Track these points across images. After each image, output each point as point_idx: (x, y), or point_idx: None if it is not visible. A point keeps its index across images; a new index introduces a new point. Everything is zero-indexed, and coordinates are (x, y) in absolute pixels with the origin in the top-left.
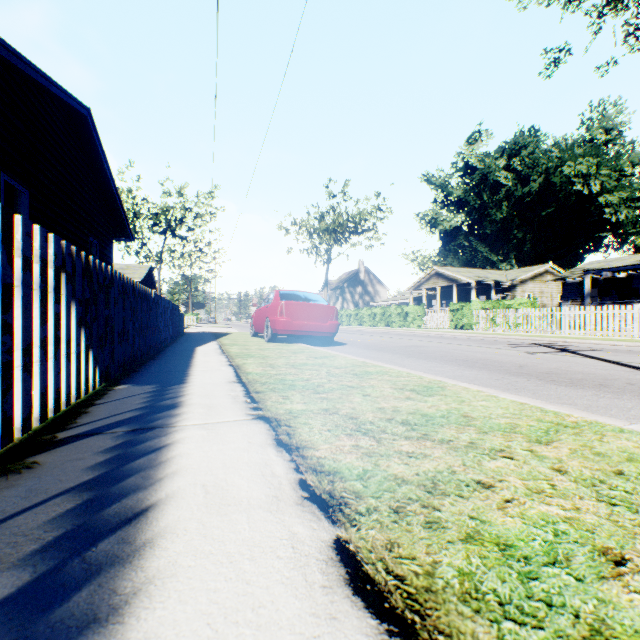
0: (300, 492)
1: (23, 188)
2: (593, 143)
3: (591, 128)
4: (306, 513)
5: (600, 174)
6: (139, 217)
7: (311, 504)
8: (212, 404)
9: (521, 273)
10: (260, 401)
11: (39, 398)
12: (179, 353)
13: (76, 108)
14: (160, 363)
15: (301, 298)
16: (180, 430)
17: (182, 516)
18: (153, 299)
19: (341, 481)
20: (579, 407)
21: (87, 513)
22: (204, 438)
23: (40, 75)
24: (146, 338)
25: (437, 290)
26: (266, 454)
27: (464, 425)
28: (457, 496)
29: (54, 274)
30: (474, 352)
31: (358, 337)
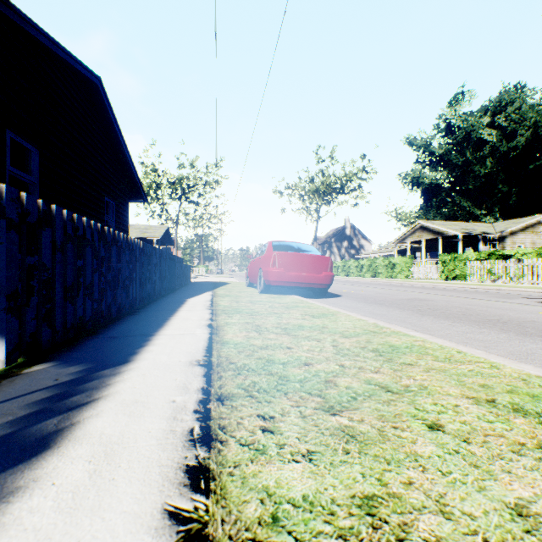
0: None
1: (32, 147)
2: None
3: None
4: None
5: None
6: (160, 186)
7: None
8: (118, 442)
9: (511, 225)
10: (215, 437)
11: None
12: (166, 306)
13: (86, 75)
14: (133, 320)
15: (294, 249)
16: None
17: None
18: (142, 249)
19: None
20: None
21: None
22: None
23: (42, 35)
24: (129, 290)
25: (422, 243)
26: None
27: None
28: None
29: None
30: (500, 309)
31: (350, 288)
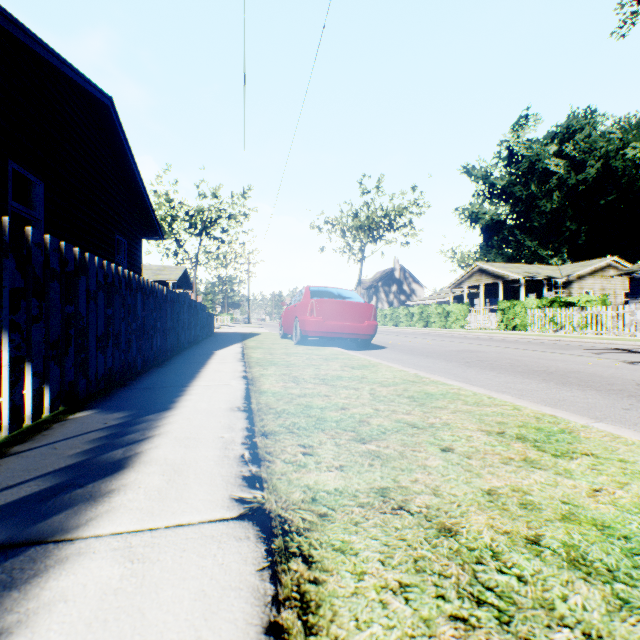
0: None
1: (36, 178)
2: None
3: None
4: None
5: None
6: (176, 220)
7: None
8: (183, 463)
9: (578, 268)
10: (264, 459)
11: None
12: (193, 358)
13: (96, 95)
14: (162, 373)
15: (334, 295)
16: (72, 559)
17: None
18: (165, 296)
19: None
20: None
21: None
22: (99, 607)
23: (50, 53)
24: (153, 341)
25: (480, 288)
26: None
27: None
28: None
29: None
30: (551, 360)
31: (397, 339)
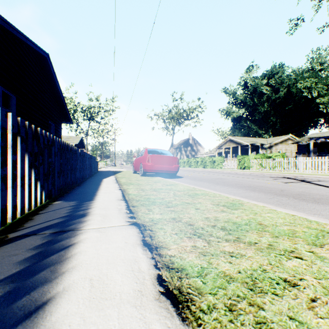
0: (158, 287)
1: (12, 95)
2: (313, 71)
3: (312, 63)
4: (162, 309)
5: (317, 87)
6: (76, 112)
7: (166, 300)
8: (106, 214)
9: (275, 139)
10: (134, 212)
11: (0, 212)
12: (93, 182)
13: (41, 53)
14: (82, 188)
15: (159, 153)
16: (84, 232)
17: (70, 310)
18: (80, 153)
19: (186, 277)
20: (325, 217)
21: (2, 305)
22: (97, 239)
23: (21, 35)
24: (75, 174)
25: (230, 149)
26: (136, 252)
27: (261, 231)
28: (273, 294)
29: (12, 137)
30: (253, 182)
31: (189, 173)
